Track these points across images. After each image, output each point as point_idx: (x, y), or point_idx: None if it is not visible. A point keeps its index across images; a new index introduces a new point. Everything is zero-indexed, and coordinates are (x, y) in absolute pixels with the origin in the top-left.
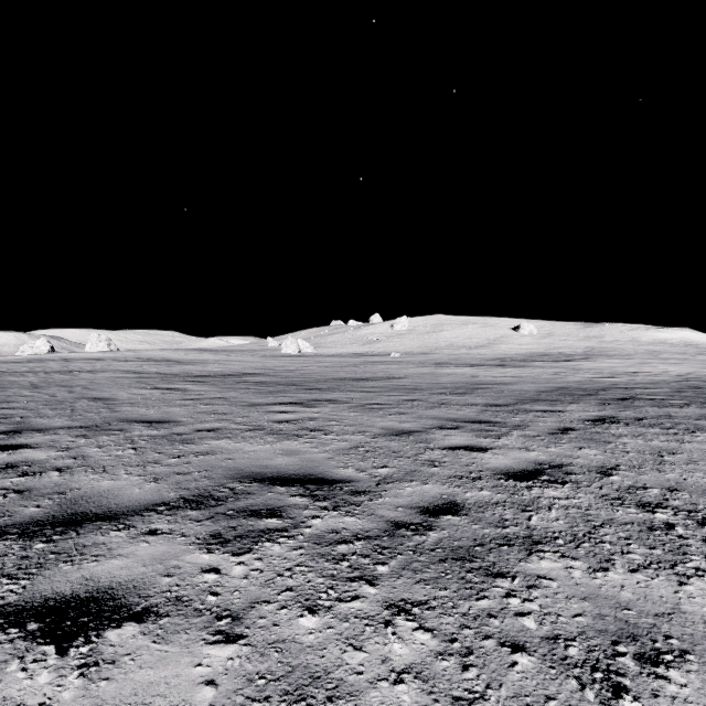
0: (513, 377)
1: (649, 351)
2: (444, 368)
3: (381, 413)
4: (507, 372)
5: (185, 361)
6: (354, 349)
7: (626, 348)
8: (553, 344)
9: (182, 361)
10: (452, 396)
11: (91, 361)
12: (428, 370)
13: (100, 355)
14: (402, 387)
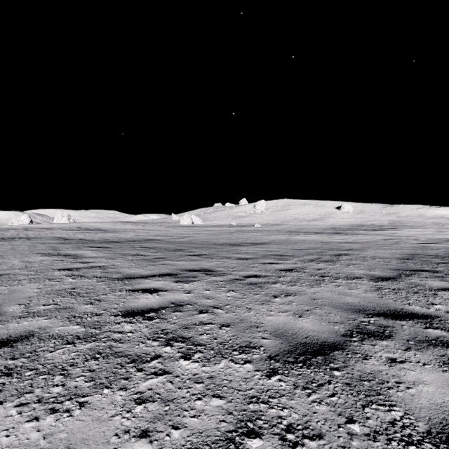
0: (356, 243)
1: (435, 223)
2: (296, 235)
3: (262, 292)
4: (347, 238)
5: (111, 230)
6: (229, 221)
7: (417, 220)
8: (365, 218)
9: (108, 230)
10: (324, 264)
11: (42, 230)
12: (285, 236)
13: (55, 226)
14: (271, 253)
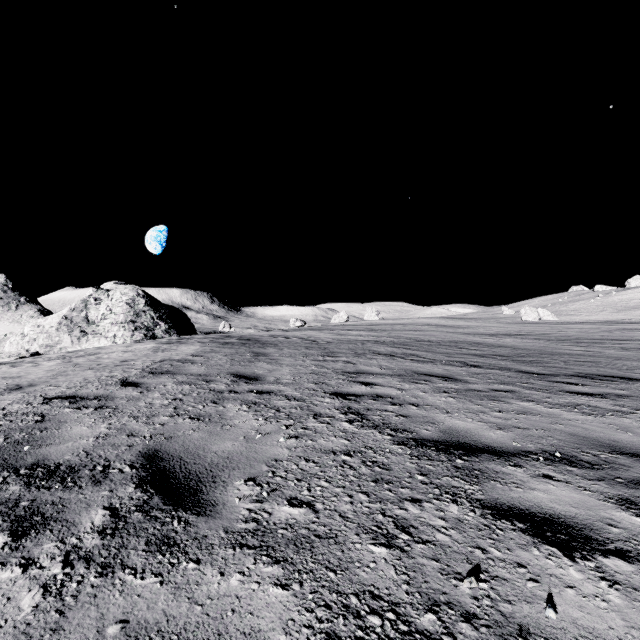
0: None
1: None
2: None
3: (634, 350)
4: None
5: (454, 326)
6: (604, 316)
7: None
8: None
9: (452, 326)
10: None
11: (401, 325)
12: None
13: (395, 322)
14: None
